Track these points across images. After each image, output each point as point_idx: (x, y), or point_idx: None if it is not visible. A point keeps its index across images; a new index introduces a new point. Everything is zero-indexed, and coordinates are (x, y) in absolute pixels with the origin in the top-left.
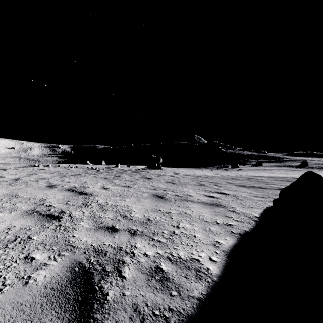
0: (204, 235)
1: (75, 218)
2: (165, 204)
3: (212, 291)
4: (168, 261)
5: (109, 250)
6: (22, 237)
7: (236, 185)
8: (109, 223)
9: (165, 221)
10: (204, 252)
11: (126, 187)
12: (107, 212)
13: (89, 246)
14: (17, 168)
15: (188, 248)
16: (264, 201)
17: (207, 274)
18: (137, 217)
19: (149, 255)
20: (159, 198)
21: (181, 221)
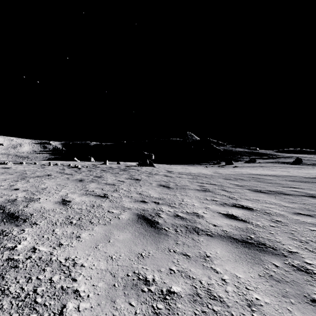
0: None
1: None
2: (158, 246)
3: None
4: None
5: None
6: None
7: (248, 189)
8: None
9: None
10: None
11: (100, 199)
12: None
13: None
14: None
15: None
16: None
17: None
18: None
19: None
20: (148, 226)
21: None
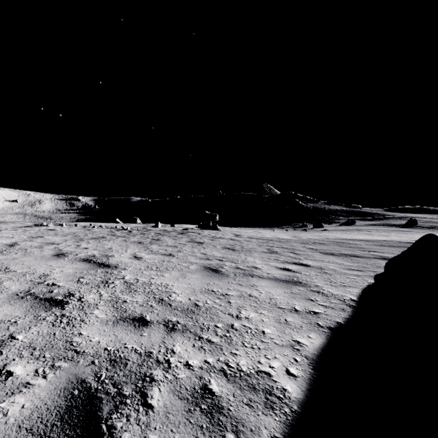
0: (277, 331)
1: (87, 303)
2: (220, 280)
3: (292, 432)
4: (222, 376)
5: (132, 358)
6: (0, 337)
7: (321, 252)
8: (136, 311)
9: (220, 307)
10: (278, 360)
11: (167, 256)
12: (135, 294)
13: (102, 350)
14: (17, 229)
15: (253, 352)
16: (361, 276)
17: (283, 400)
18: (178, 302)
19: (193, 366)
20: (213, 272)
21: (243, 307)
